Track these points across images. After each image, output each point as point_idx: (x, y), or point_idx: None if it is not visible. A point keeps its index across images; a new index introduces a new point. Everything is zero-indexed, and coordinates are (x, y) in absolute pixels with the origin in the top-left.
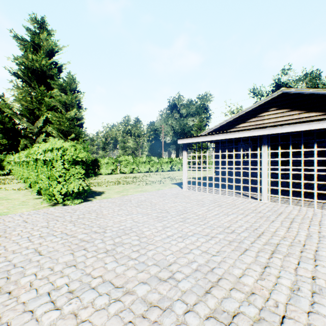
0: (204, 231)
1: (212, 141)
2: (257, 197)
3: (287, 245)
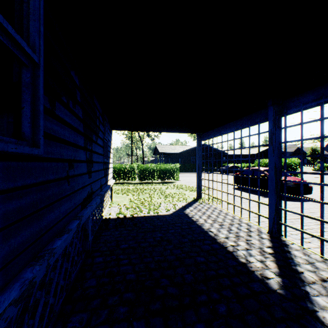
0: None
1: None
2: (264, 248)
3: None
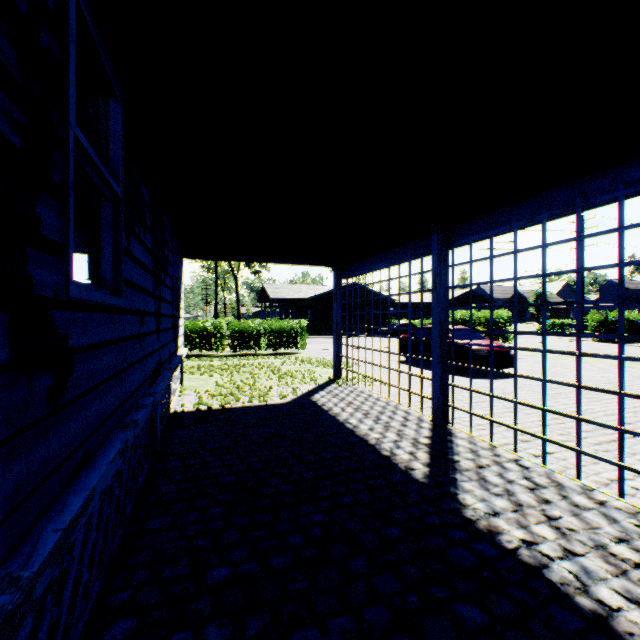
0: (632, 401)
1: (632, 187)
2: (419, 438)
3: (537, 388)
